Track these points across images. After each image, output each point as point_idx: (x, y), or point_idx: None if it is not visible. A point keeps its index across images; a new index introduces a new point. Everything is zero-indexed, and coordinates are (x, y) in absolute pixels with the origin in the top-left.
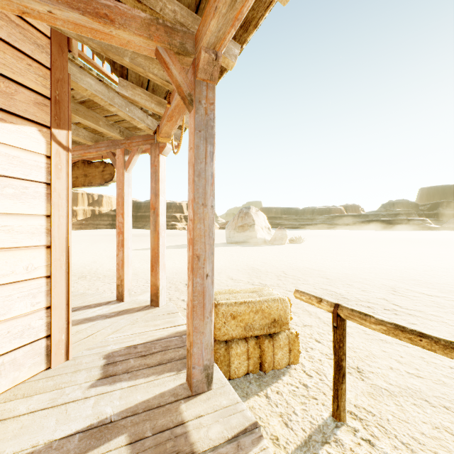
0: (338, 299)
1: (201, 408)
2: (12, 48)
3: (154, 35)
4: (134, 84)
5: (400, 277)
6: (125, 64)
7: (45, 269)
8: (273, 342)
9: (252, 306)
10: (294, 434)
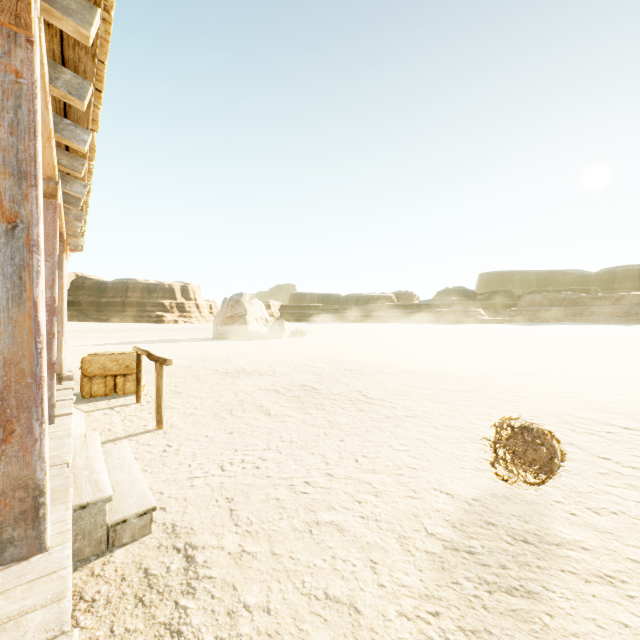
0: (236, 371)
1: None
2: None
3: None
4: None
5: (325, 359)
6: None
7: None
8: (125, 378)
9: (111, 357)
10: (108, 406)
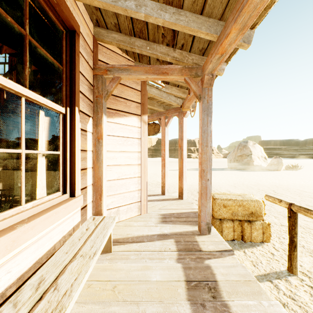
0: None
1: (205, 239)
2: (130, 88)
3: (184, 73)
4: (171, 85)
5: None
6: (169, 81)
7: (139, 173)
8: (251, 225)
9: (237, 202)
10: (258, 270)
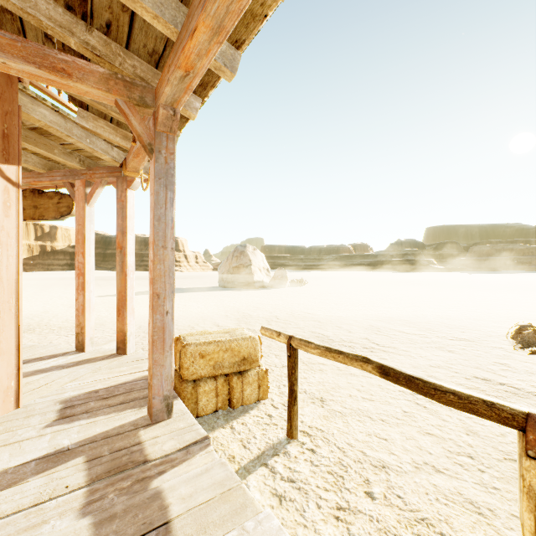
0: (323, 341)
1: (159, 431)
2: None
3: (114, 89)
4: (96, 115)
5: (389, 318)
6: (84, 100)
7: None
8: (242, 379)
9: (222, 345)
10: (249, 452)
